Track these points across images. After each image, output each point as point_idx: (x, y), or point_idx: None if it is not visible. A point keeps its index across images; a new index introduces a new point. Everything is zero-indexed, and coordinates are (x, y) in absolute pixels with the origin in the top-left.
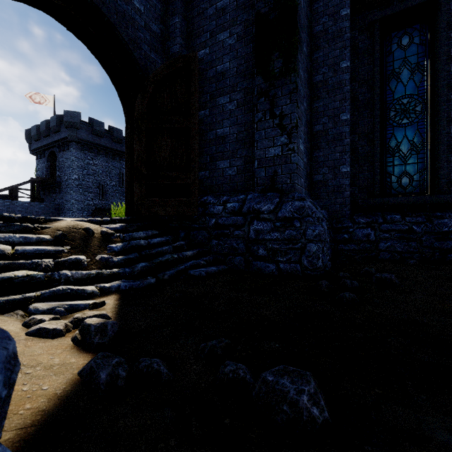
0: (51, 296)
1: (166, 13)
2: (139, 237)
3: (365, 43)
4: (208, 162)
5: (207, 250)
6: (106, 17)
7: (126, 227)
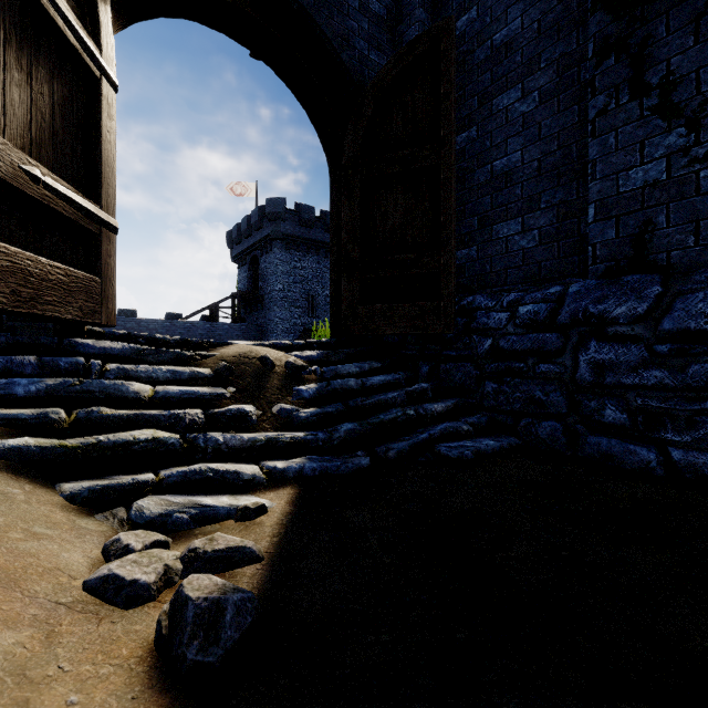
0: (180, 482)
1: None
2: (348, 374)
3: None
4: (475, 228)
5: (475, 402)
6: (296, 2)
7: (328, 355)
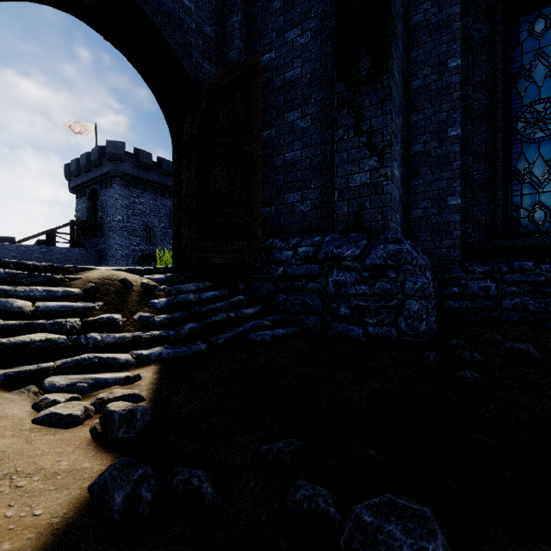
0: (73, 366)
1: (222, 12)
2: (188, 290)
3: (482, 33)
4: (274, 195)
5: (273, 307)
6: (148, 18)
7: (173, 277)
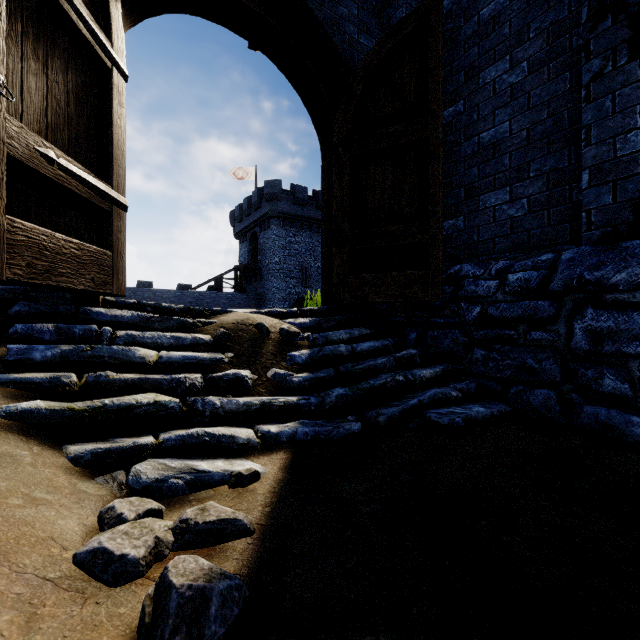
0: (177, 446)
1: None
2: (338, 340)
3: None
4: (462, 199)
5: (463, 368)
6: None
7: (320, 322)
